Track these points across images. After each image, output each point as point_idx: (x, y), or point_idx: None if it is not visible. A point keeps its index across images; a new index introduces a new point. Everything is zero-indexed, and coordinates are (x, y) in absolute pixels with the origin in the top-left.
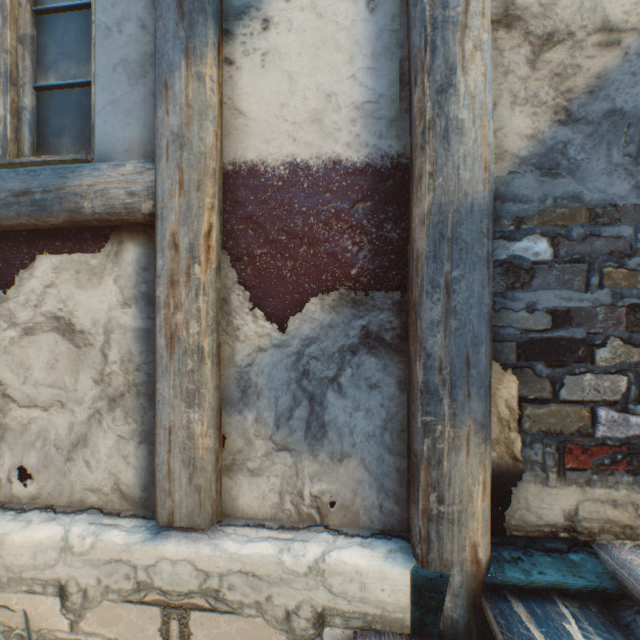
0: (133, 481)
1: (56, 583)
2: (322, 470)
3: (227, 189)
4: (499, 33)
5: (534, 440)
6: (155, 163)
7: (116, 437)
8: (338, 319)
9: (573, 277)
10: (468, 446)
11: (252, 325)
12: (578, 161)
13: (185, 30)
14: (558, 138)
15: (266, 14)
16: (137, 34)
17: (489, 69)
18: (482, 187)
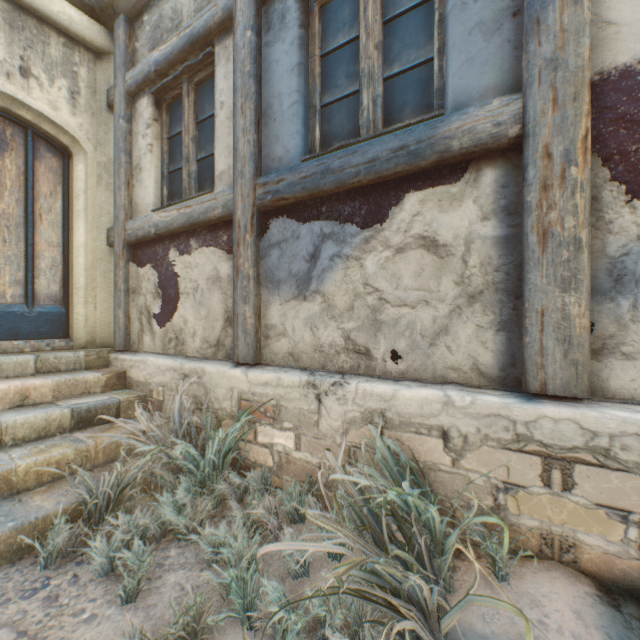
0: (490, 363)
1: (438, 428)
2: None
3: (591, 99)
4: None
5: None
6: (521, 93)
7: (474, 327)
8: None
9: None
10: None
11: (628, 217)
12: None
13: None
14: None
15: None
16: None
17: None
18: None
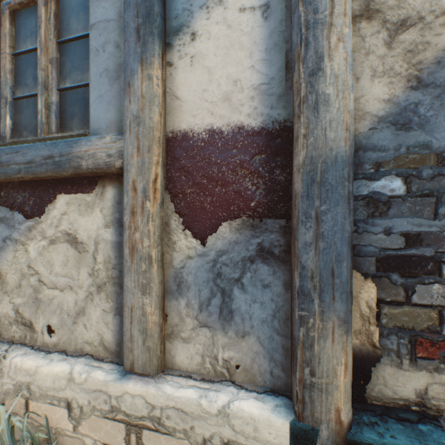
0: (111, 339)
1: (65, 400)
2: (230, 342)
3: (168, 149)
4: (362, 24)
5: (390, 333)
6: (123, 135)
7: (101, 310)
8: (241, 238)
9: (423, 208)
10: (333, 336)
11: (184, 241)
12: (427, 117)
13: (141, 47)
14: (410, 100)
15: (193, 29)
16: (114, 52)
17: (350, 54)
18: (344, 143)
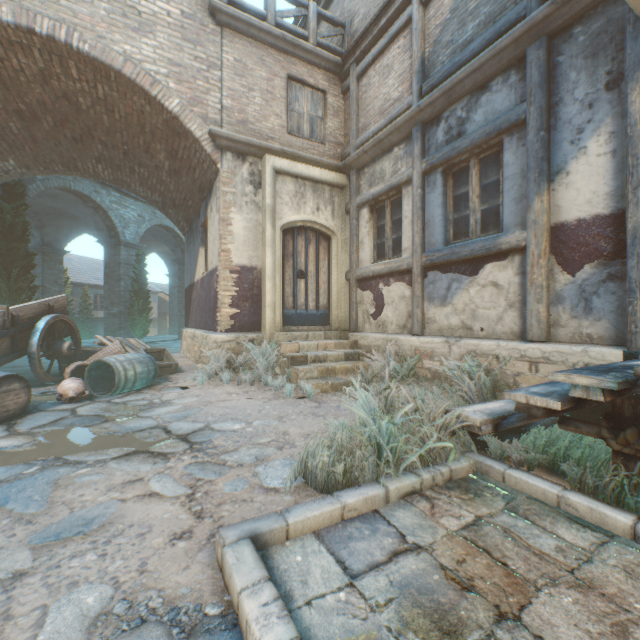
0: (517, 330)
1: (495, 355)
2: (590, 324)
3: (551, 233)
4: None
5: None
6: (525, 230)
7: (511, 317)
8: (596, 271)
9: None
10: None
11: (561, 277)
12: None
13: (536, 188)
14: None
15: (567, 170)
16: (518, 189)
17: None
18: None
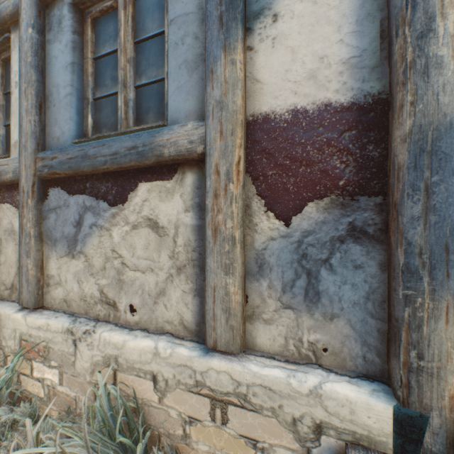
0: (190, 319)
1: (151, 373)
2: (316, 325)
3: (248, 133)
4: None
5: None
6: (204, 121)
7: (181, 291)
8: (329, 217)
9: None
10: (447, 316)
11: (266, 222)
12: None
13: (223, 34)
14: None
15: (275, 11)
16: (192, 43)
17: None
18: None
